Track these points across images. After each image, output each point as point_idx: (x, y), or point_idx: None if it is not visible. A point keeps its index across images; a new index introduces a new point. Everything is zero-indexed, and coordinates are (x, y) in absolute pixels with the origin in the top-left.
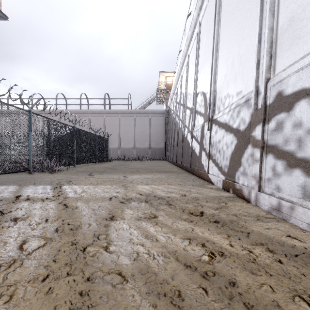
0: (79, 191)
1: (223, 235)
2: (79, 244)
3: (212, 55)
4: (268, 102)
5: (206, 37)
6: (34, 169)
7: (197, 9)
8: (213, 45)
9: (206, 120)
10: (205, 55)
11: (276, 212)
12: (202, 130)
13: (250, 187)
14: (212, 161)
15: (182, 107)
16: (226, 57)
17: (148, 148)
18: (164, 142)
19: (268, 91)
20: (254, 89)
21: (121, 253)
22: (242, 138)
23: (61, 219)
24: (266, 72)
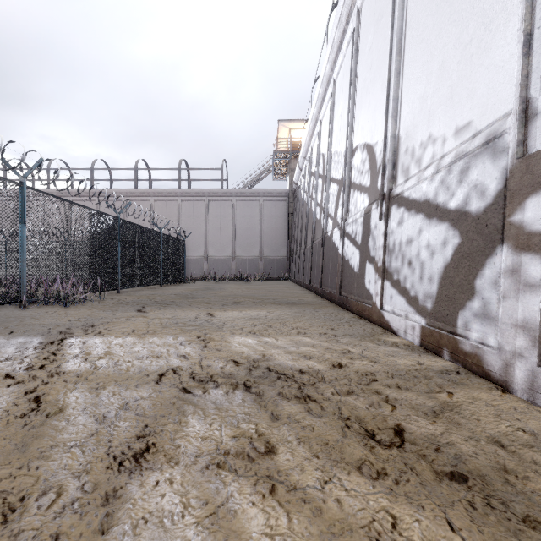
0: (96, 353)
1: None
2: None
3: (390, 63)
4: None
5: (372, 34)
6: (31, 299)
7: None
8: (392, 42)
9: (375, 200)
10: (371, 70)
11: None
12: (365, 219)
13: (510, 352)
14: (391, 283)
15: (321, 181)
16: (425, 58)
17: (258, 259)
18: (287, 248)
19: None
20: (515, 106)
21: None
22: (478, 231)
23: None
24: None
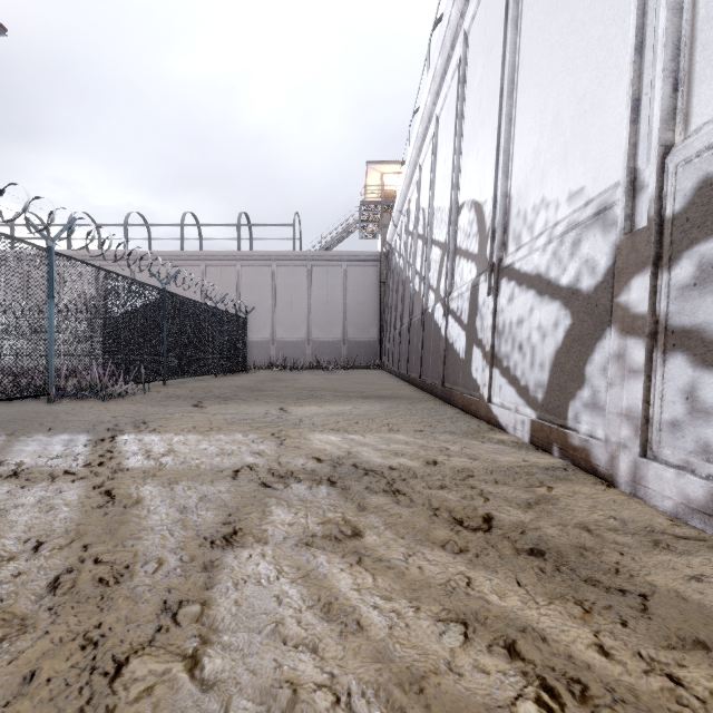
0: (157, 451)
1: (566, 605)
2: (107, 646)
3: (500, 106)
4: (668, 211)
5: (481, 66)
6: (61, 392)
7: (459, 1)
8: (503, 81)
9: (484, 271)
10: (480, 110)
11: (704, 521)
12: (472, 294)
13: (615, 443)
14: (500, 371)
15: (421, 243)
16: (539, 106)
17: (341, 342)
18: (378, 327)
19: (668, 179)
20: (623, 177)
21: (240, 688)
22: (589, 312)
23: (80, 544)
24: (662, 127)
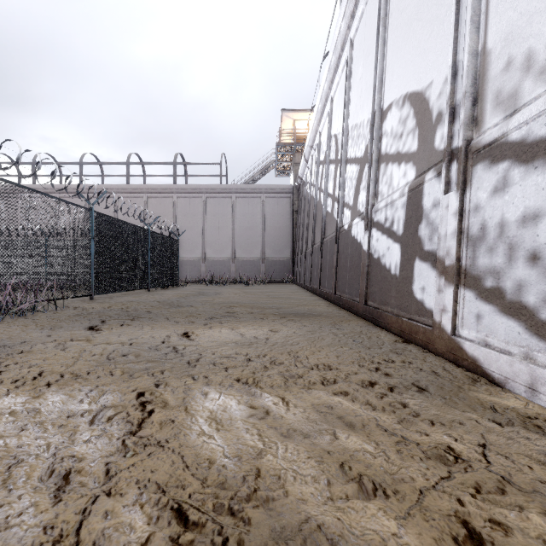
0: None
1: None
2: None
3: None
4: None
5: None
6: None
7: None
8: None
9: (430, 167)
10: None
11: None
12: (411, 198)
13: None
14: (478, 293)
15: (333, 167)
16: None
17: (260, 261)
18: (291, 248)
19: None
20: None
21: None
22: None
23: None
24: None
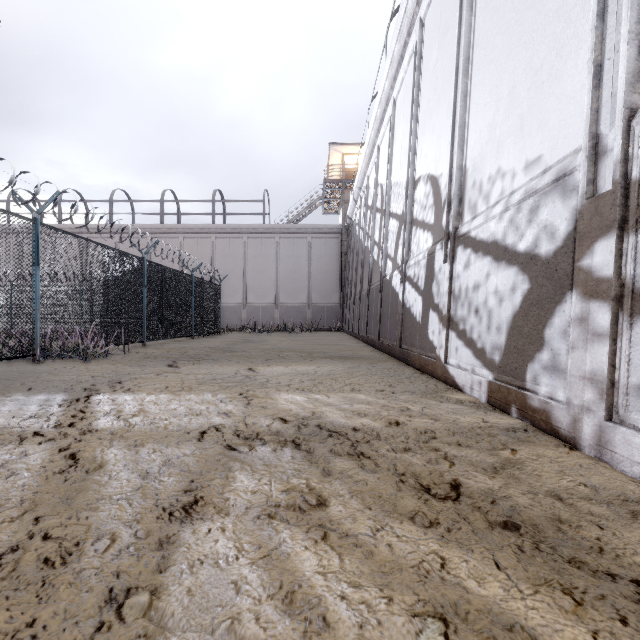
0: (128, 411)
1: (554, 595)
2: None
3: (456, 85)
4: (634, 173)
5: (437, 49)
6: (46, 353)
7: None
8: (458, 61)
9: (439, 240)
10: (436, 90)
11: None
12: (429, 261)
13: (578, 406)
14: (457, 334)
15: (379, 216)
16: (494, 81)
17: (306, 307)
18: (339, 293)
19: (634, 141)
20: (585, 143)
21: None
22: (548, 277)
23: (32, 516)
24: (627, 90)
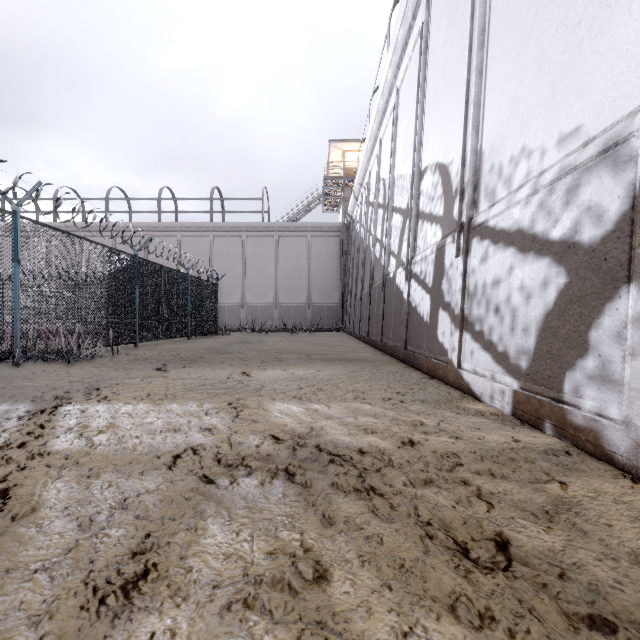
0: (96, 426)
1: None
2: None
3: (469, 61)
4: None
5: (446, 28)
6: (27, 355)
7: None
8: (472, 34)
9: (450, 232)
10: (445, 72)
11: None
12: (438, 256)
13: None
14: (472, 335)
15: (382, 212)
16: (517, 50)
17: (305, 306)
18: (340, 293)
19: None
20: None
21: None
22: (593, 268)
23: None
24: None
